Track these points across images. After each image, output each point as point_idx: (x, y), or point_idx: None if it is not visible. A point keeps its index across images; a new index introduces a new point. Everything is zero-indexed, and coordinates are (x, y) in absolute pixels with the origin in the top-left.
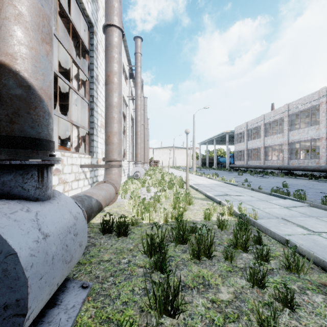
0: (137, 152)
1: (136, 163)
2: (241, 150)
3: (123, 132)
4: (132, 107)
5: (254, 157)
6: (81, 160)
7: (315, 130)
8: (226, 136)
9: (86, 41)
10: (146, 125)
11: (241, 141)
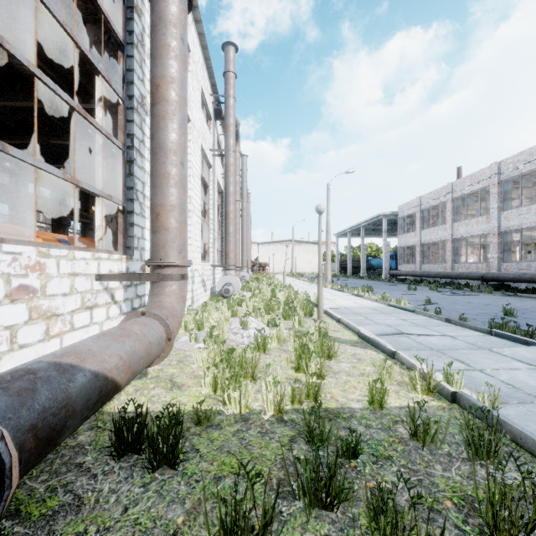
0: (228, 248)
1: (226, 268)
2: (410, 245)
3: (204, 214)
4: (219, 169)
5: (432, 257)
6: (100, 264)
7: None
8: (383, 221)
9: (119, 24)
10: (246, 203)
11: (409, 230)
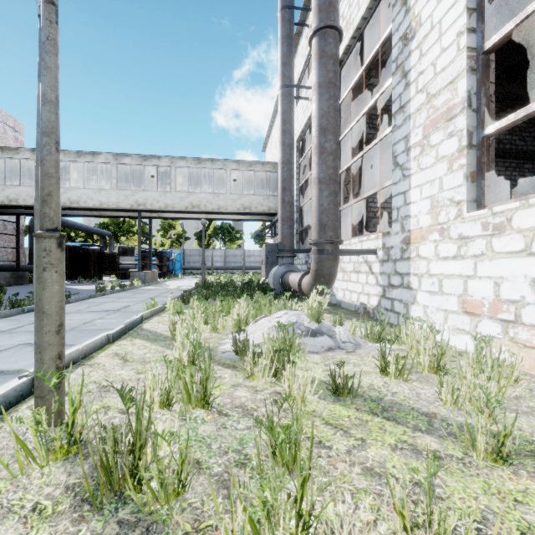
0: None
1: None
2: None
3: None
4: None
5: None
6: (363, 245)
7: None
8: None
9: None
10: None
11: None
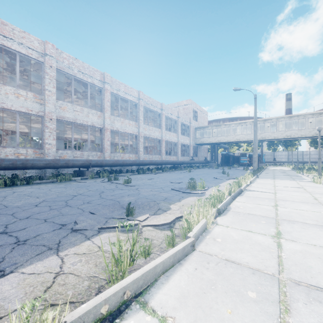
0: None
1: None
2: None
3: None
4: None
5: None
6: None
7: (97, 116)
8: None
9: None
10: None
11: None
